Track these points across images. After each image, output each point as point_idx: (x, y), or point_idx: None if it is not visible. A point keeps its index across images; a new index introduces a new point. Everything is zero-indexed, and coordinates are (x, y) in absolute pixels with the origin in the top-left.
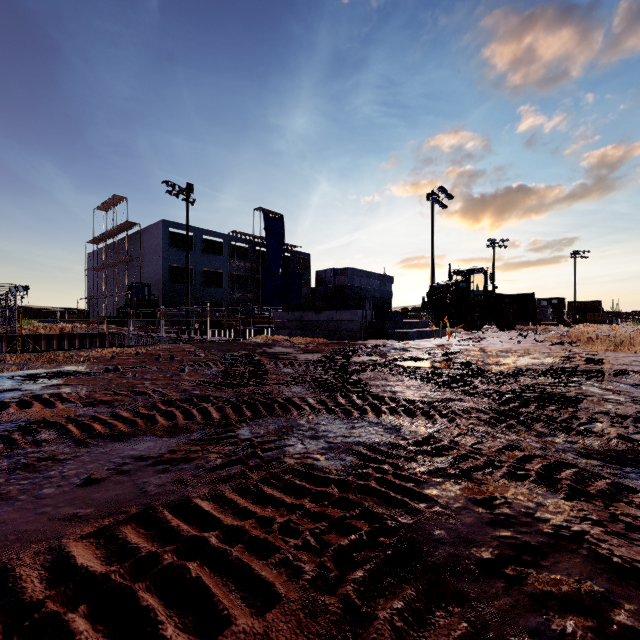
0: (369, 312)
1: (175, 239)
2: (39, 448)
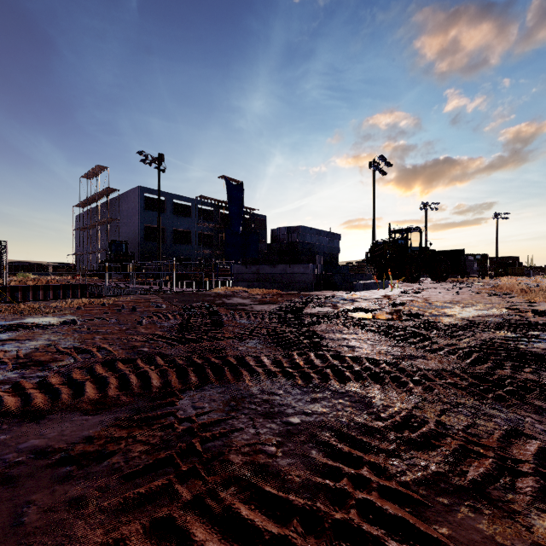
0: (319, 266)
1: (149, 203)
2: None
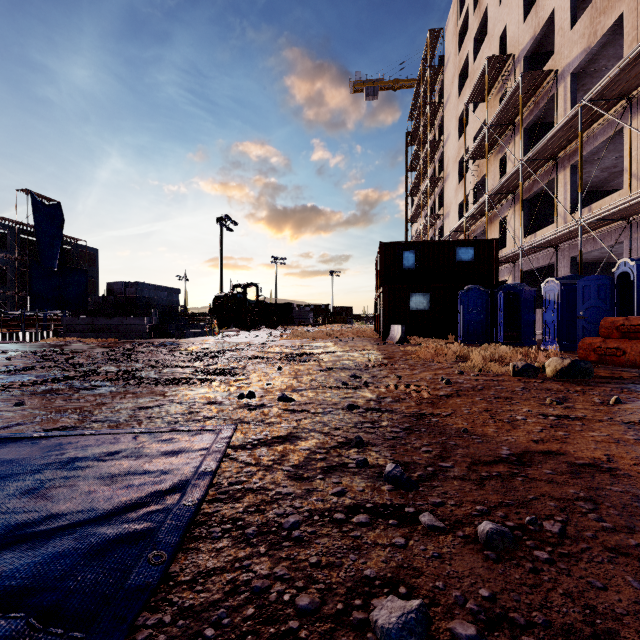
0: (155, 318)
1: None
2: None
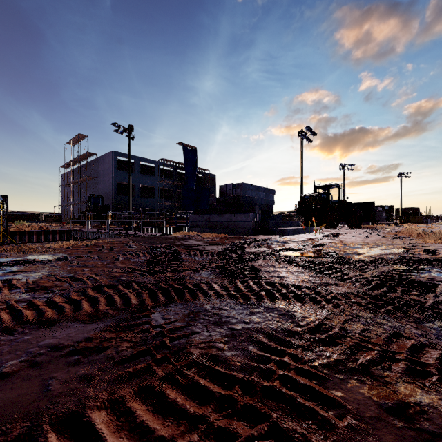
0: (258, 215)
1: (121, 164)
2: None
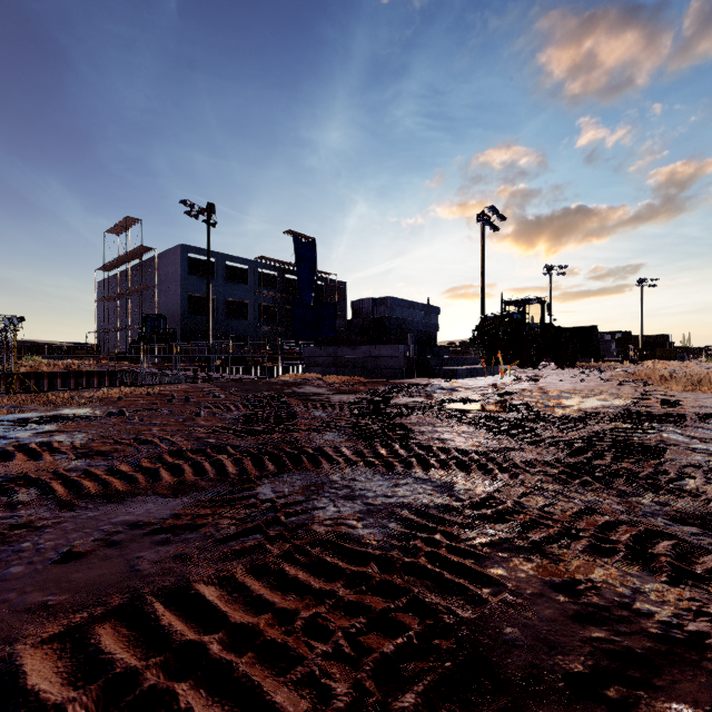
0: (412, 347)
1: (195, 266)
2: (13, 512)
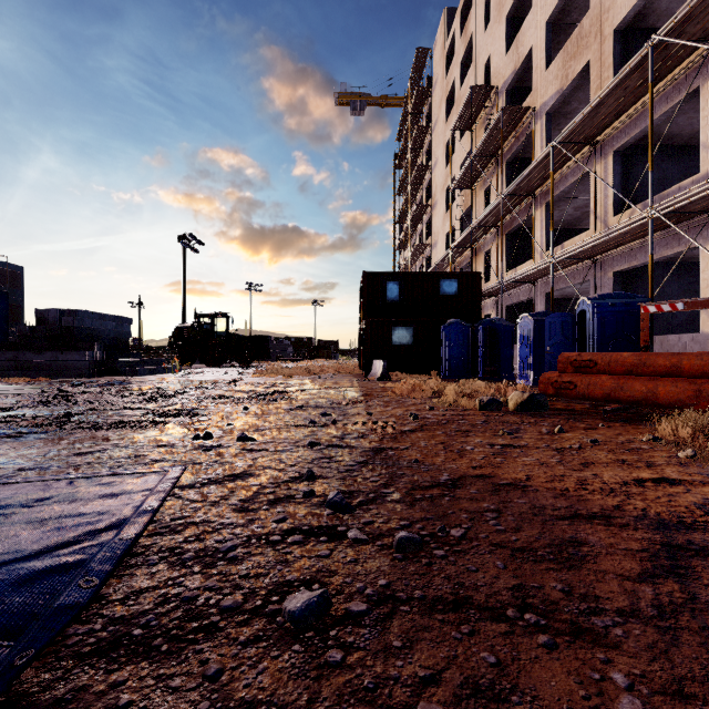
0: (100, 353)
1: None
2: None
